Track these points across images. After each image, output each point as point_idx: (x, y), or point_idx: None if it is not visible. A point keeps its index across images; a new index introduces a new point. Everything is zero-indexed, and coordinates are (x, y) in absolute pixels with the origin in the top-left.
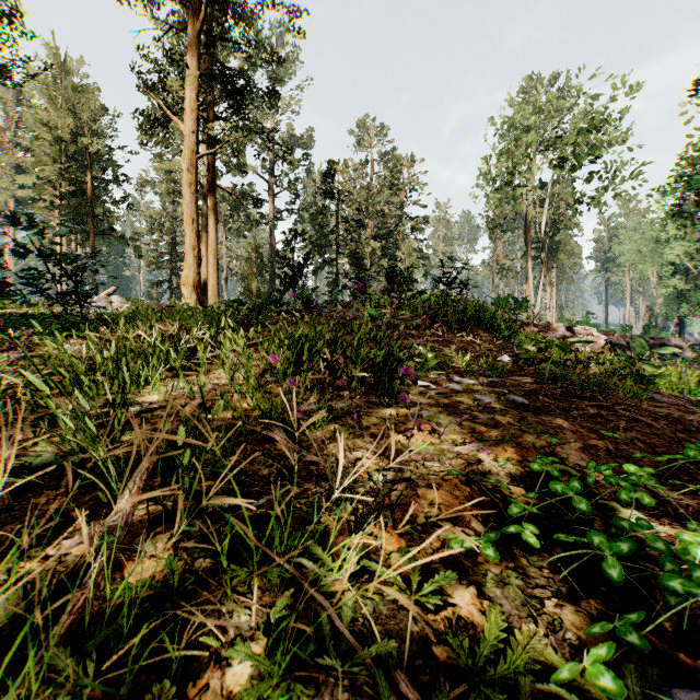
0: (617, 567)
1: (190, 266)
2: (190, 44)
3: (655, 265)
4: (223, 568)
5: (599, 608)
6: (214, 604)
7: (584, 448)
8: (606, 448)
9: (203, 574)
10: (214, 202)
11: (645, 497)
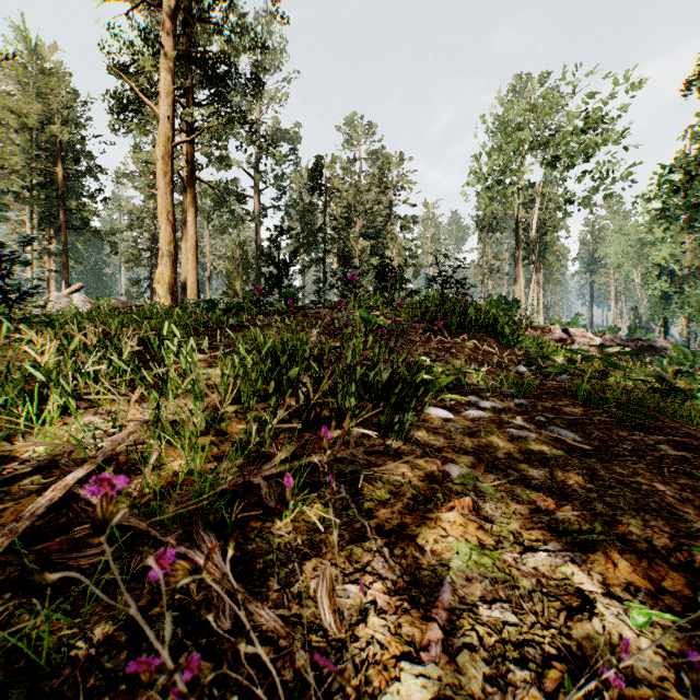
0: None
1: (166, 262)
2: (165, 22)
3: (641, 266)
4: None
5: None
6: None
7: None
8: None
9: None
10: (194, 195)
11: None
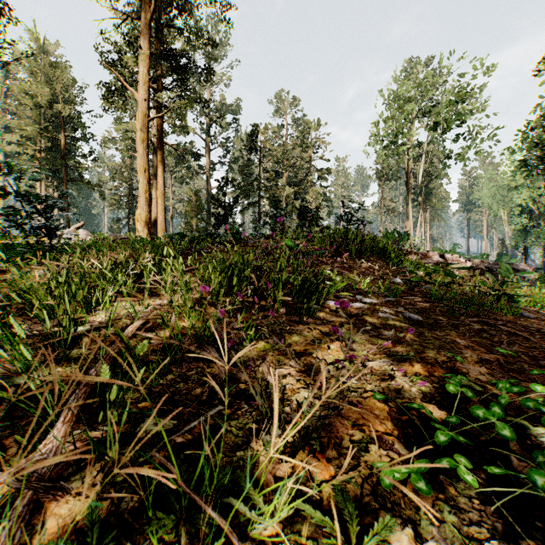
0: None
1: (143, 206)
2: (143, 29)
3: (506, 206)
4: (148, 516)
5: None
6: None
7: (480, 363)
8: (498, 362)
9: (129, 517)
10: (162, 156)
11: None
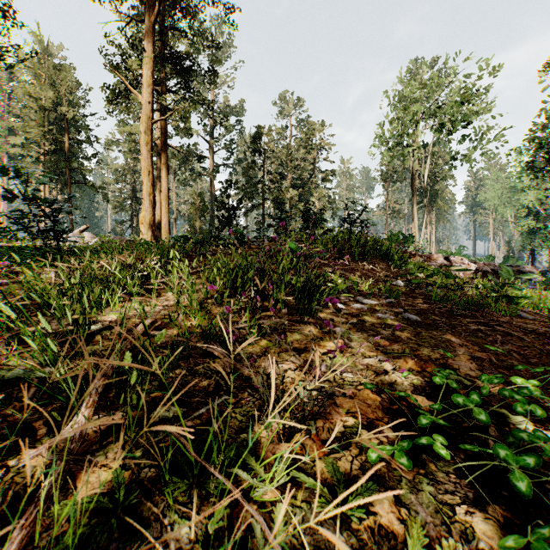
0: (524, 480)
1: (147, 208)
2: (147, 32)
3: (513, 208)
4: (165, 480)
5: (505, 514)
6: (157, 515)
7: (471, 360)
8: (489, 360)
9: (148, 484)
10: (166, 158)
11: (537, 409)
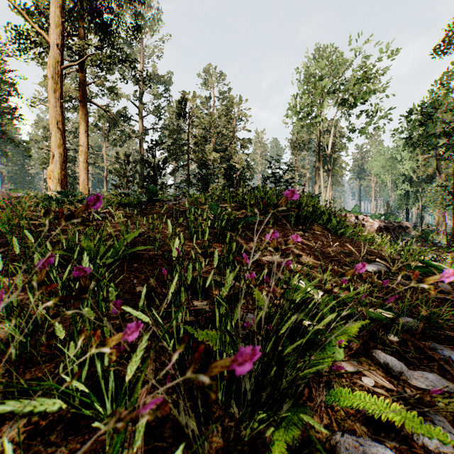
0: None
1: (56, 162)
2: None
3: (393, 175)
4: None
5: None
6: None
7: None
8: None
9: None
10: (85, 112)
11: None
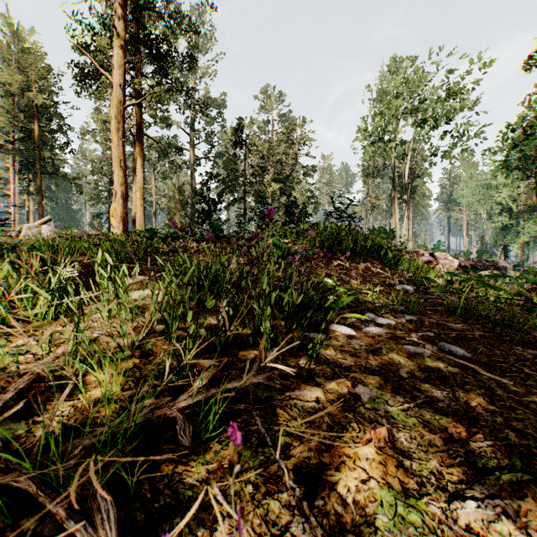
0: None
1: (118, 200)
2: (118, 9)
3: (487, 205)
4: None
5: None
6: None
7: None
8: None
9: None
10: (141, 147)
11: None
